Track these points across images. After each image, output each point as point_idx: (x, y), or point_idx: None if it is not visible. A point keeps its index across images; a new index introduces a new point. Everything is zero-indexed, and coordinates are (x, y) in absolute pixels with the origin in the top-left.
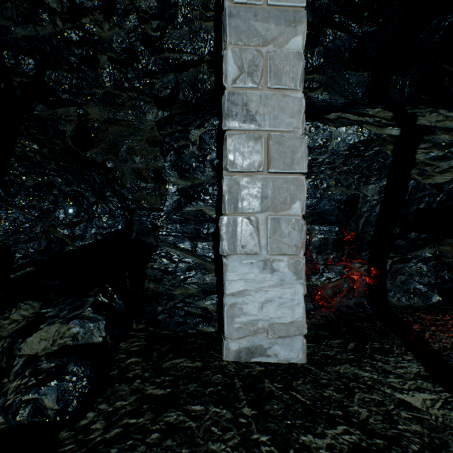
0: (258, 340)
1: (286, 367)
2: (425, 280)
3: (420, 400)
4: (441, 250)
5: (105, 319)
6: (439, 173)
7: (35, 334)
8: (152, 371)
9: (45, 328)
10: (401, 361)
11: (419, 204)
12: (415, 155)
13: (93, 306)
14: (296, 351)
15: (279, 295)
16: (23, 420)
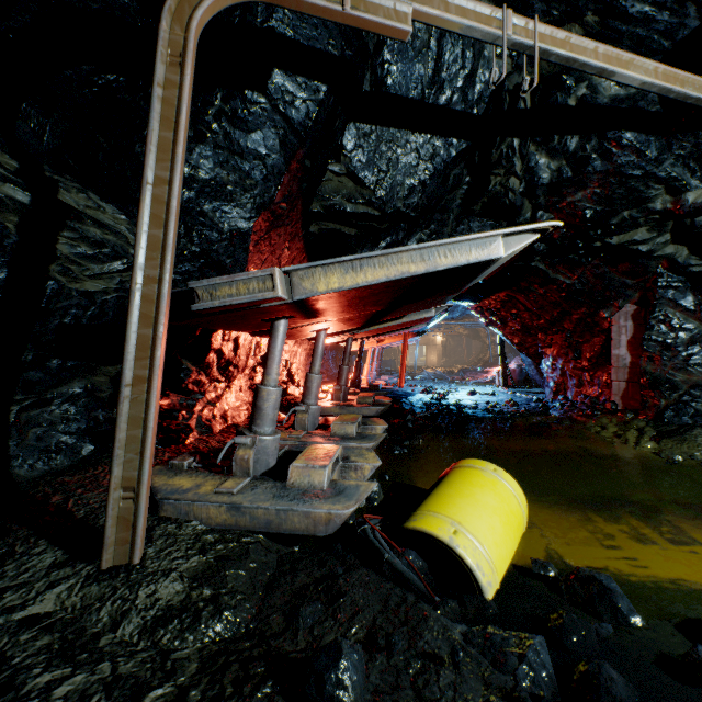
0: None
1: None
2: (74, 427)
3: (54, 600)
4: (96, 382)
5: None
6: (92, 277)
7: None
8: None
9: None
10: (29, 560)
11: (64, 317)
12: (58, 244)
13: None
14: None
15: None
16: None
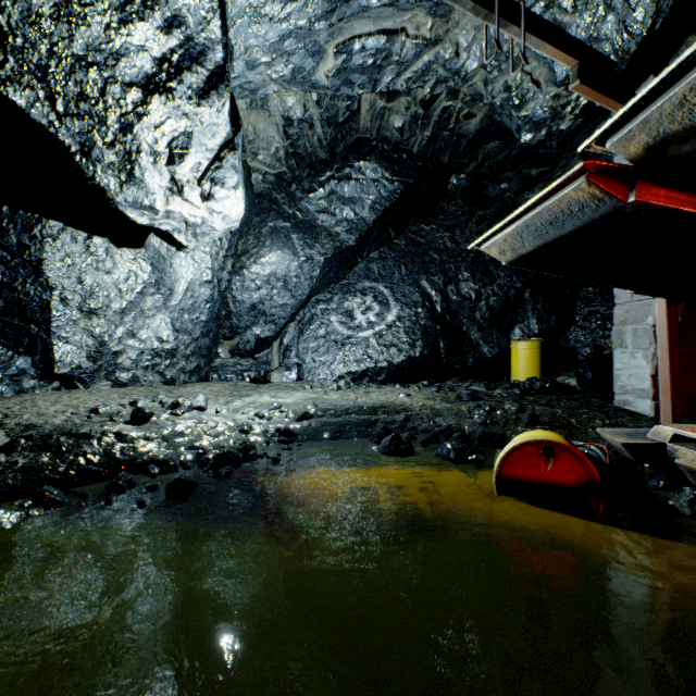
0: (627, 397)
1: (634, 413)
2: None
3: None
4: None
5: (576, 378)
6: None
7: (555, 379)
8: (579, 397)
9: (558, 377)
10: None
11: None
12: None
13: (574, 372)
14: (646, 408)
15: (635, 372)
16: (532, 386)
